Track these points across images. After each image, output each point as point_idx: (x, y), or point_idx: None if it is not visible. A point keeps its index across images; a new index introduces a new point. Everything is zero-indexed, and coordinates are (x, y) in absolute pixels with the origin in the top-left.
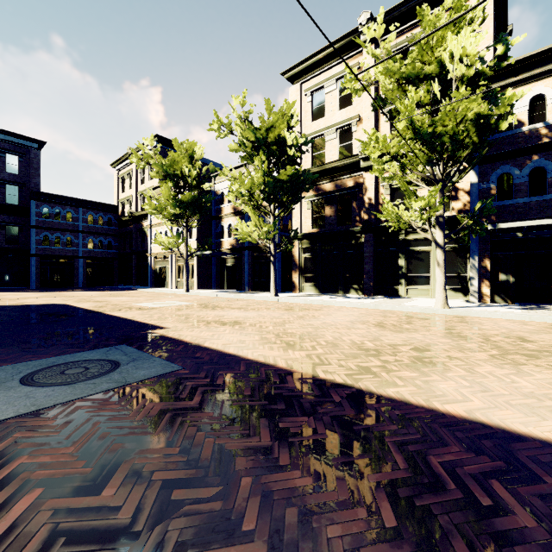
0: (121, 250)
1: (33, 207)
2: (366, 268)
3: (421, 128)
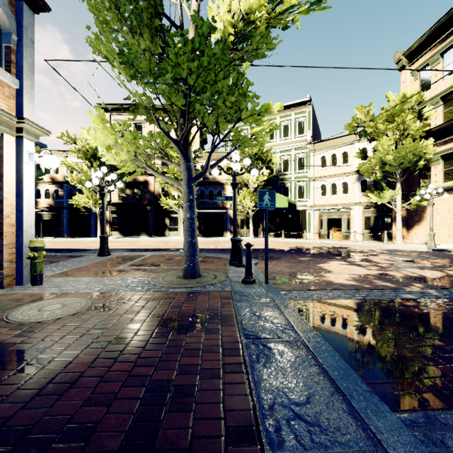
0: None
1: None
2: (150, 223)
3: (176, 176)
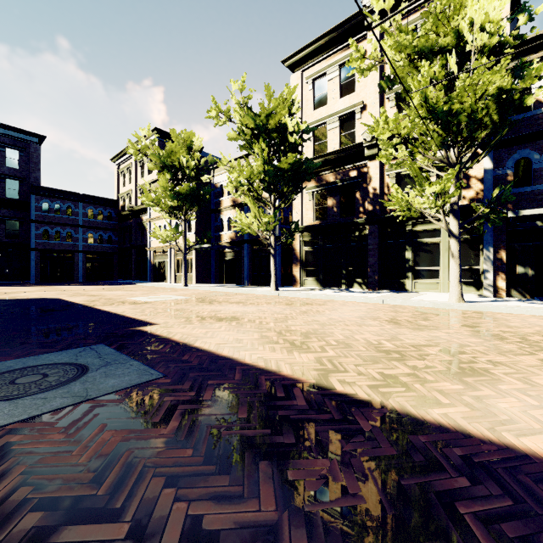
0: (121, 245)
1: (33, 201)
2: (370, 261)
3: (436, 106)
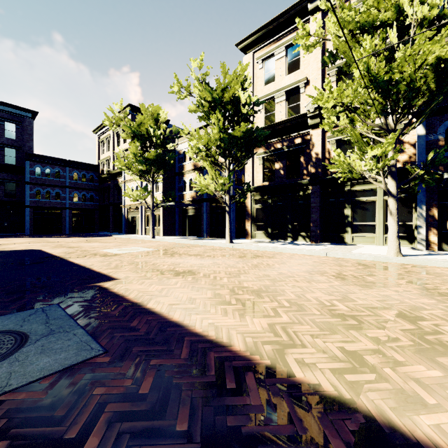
0: (101, 202)
1: (27, 166)
2: (313, 217)
3: (377, 75)
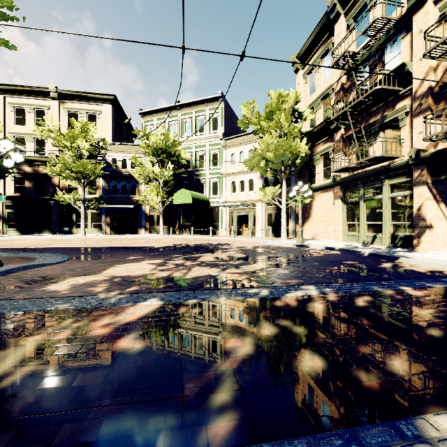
0: None
1: None
2: (54, 219)
3: (70, 167)
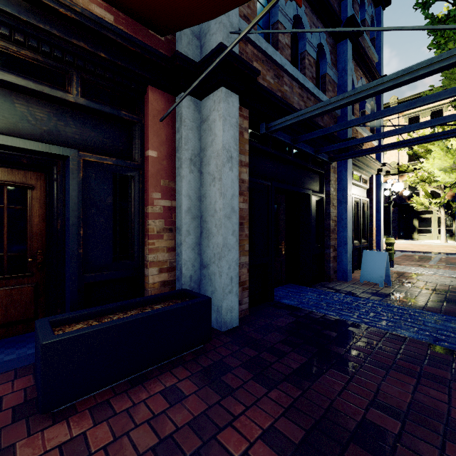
0: None
1: None
2: (393, 225)
3: None
